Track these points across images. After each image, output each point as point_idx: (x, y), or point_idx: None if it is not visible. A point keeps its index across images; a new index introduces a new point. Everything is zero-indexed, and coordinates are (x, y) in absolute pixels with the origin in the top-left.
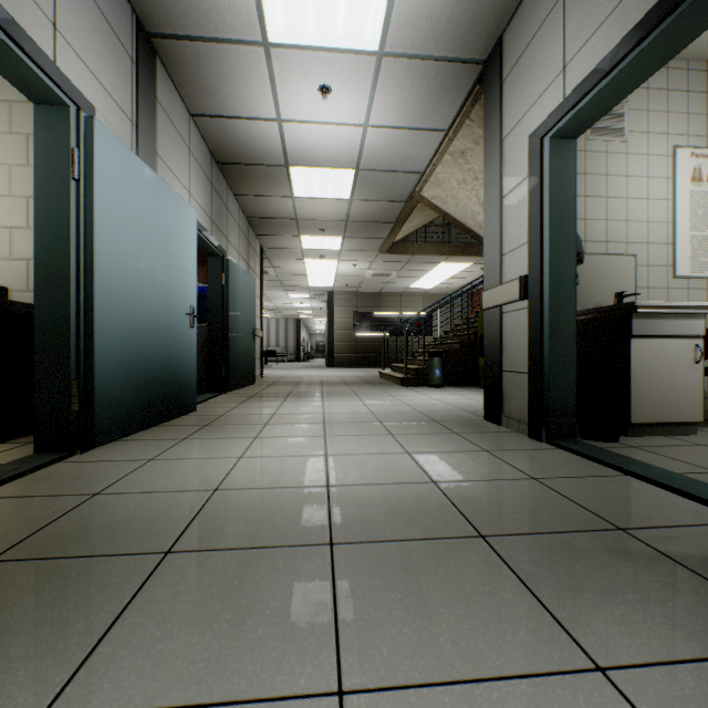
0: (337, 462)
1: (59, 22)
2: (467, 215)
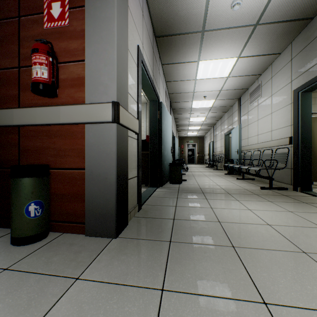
0: (240, 206)
1: None
2: None
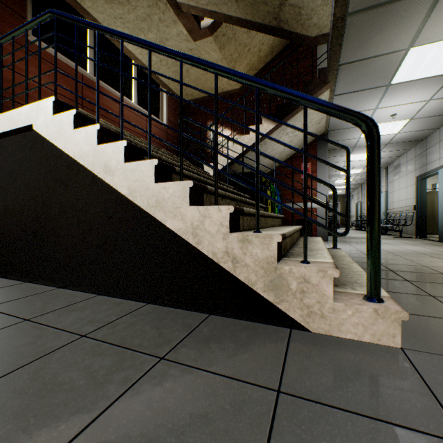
0: None
1: (440, 156)
2: (295, 122)
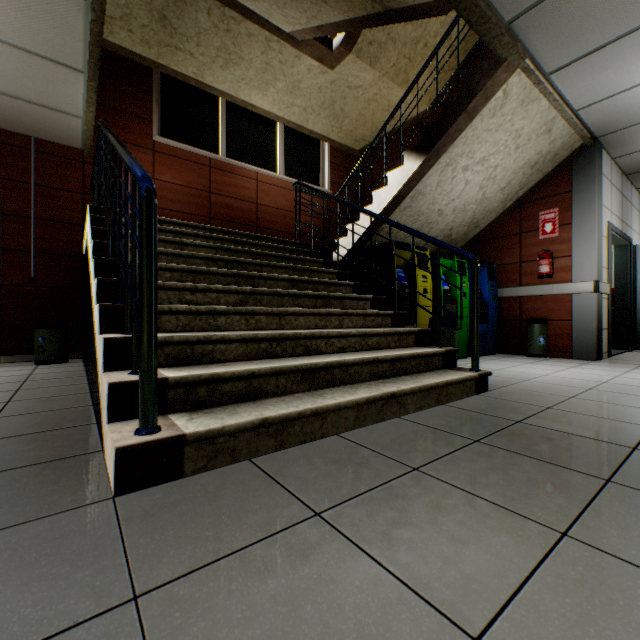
0: None
1: None
2: (469, 146)
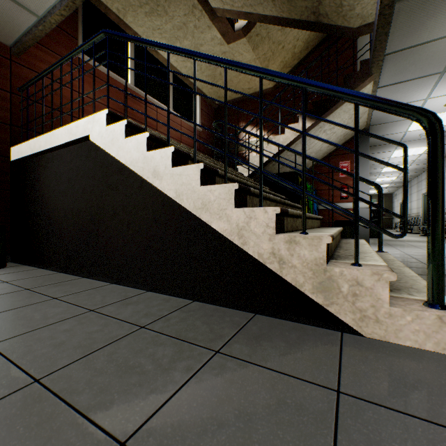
0: (424, 243)
1: None
2: (333, 118)
